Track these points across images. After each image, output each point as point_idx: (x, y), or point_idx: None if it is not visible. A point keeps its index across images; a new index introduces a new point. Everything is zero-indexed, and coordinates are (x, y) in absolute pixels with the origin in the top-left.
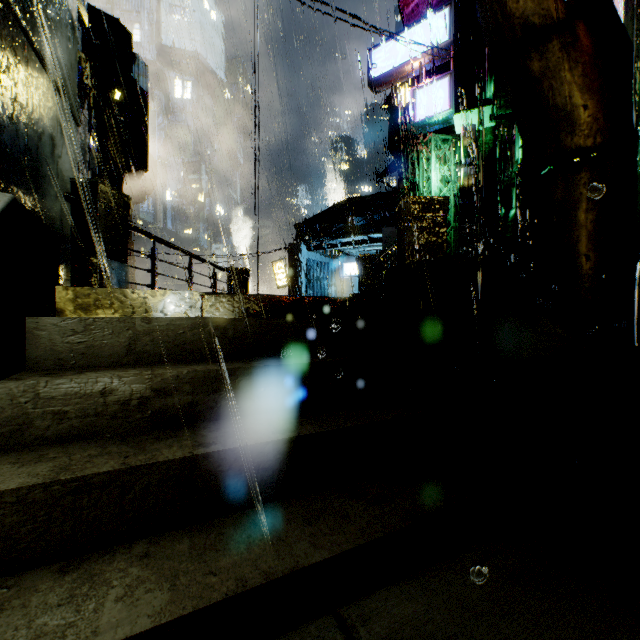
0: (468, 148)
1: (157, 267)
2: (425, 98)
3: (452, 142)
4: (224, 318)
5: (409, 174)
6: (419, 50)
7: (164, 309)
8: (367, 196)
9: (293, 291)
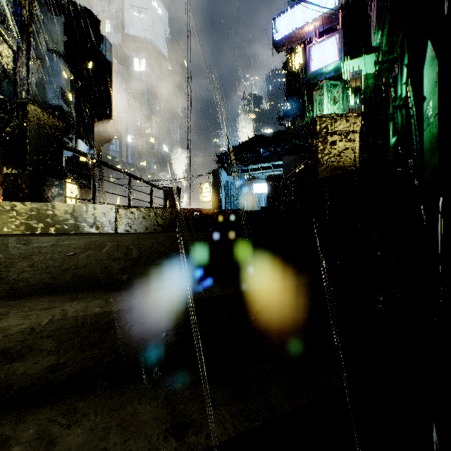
0: (355, 89)
1: (97, 185)
2: (318, 53)
3: (340, 86)
4: (126, 236)
5: (302, 118)
6: (314, 15)
7: (73, 224)
8: (271, 133)
9: (216, 205)
